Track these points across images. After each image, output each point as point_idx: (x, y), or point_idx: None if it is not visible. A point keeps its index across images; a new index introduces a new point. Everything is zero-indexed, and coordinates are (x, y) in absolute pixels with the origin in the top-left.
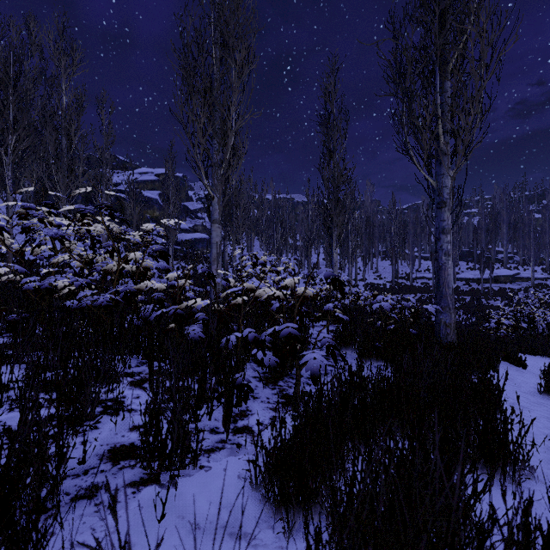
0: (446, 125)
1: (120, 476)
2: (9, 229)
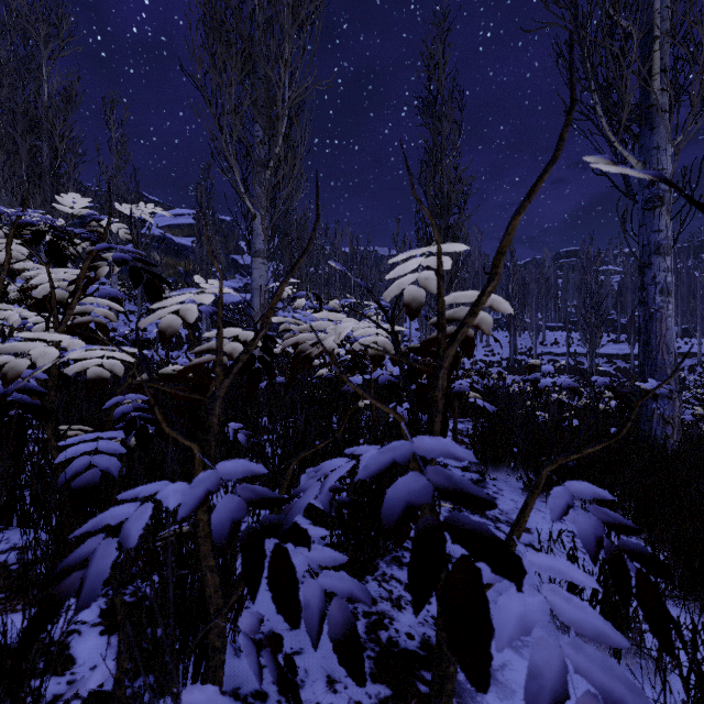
0: (663, 59)
1: None
2: None
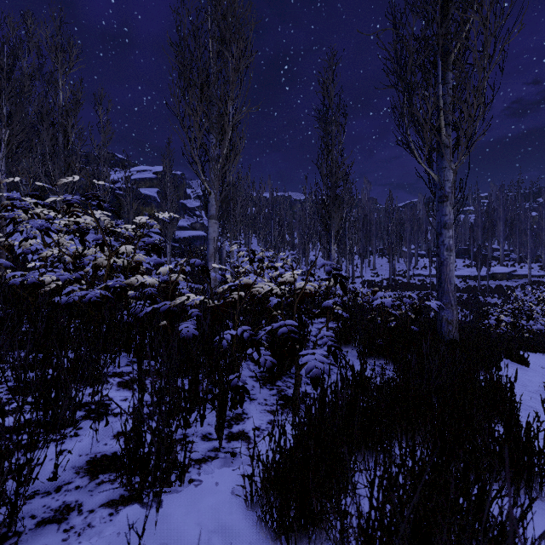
0: (448, 118)
1: (97, 493)
2: (3, 224)
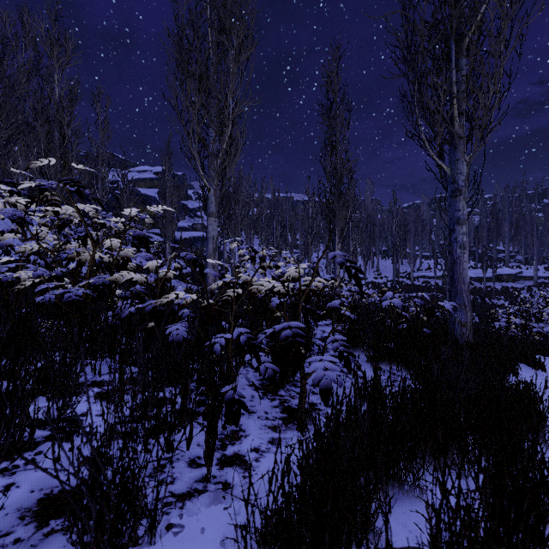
0: (461, 106)
1: None
2: None
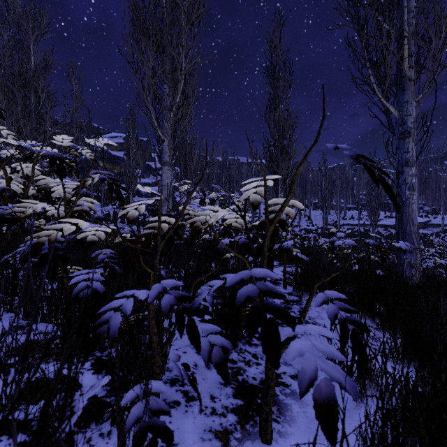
0: (410, 48)
1: None
2: None
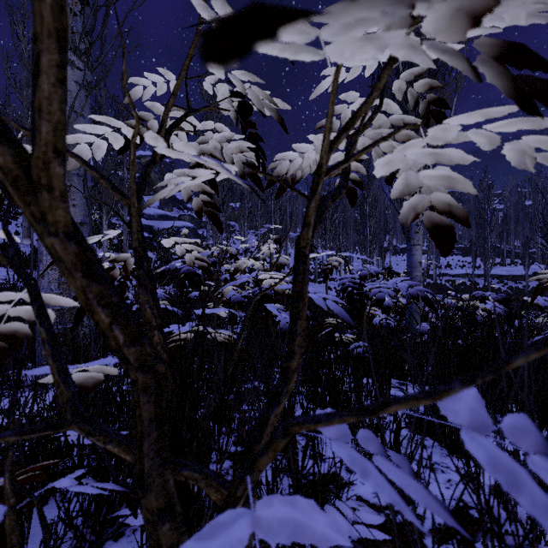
0: None
1: None
2: None
